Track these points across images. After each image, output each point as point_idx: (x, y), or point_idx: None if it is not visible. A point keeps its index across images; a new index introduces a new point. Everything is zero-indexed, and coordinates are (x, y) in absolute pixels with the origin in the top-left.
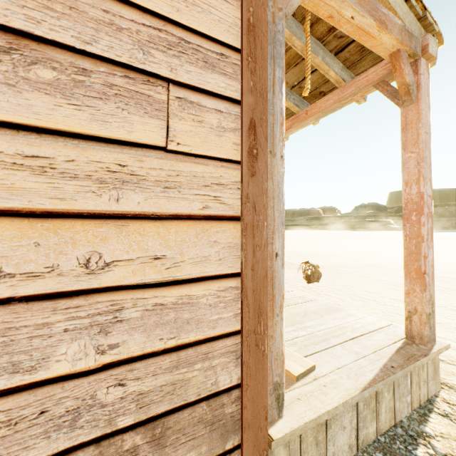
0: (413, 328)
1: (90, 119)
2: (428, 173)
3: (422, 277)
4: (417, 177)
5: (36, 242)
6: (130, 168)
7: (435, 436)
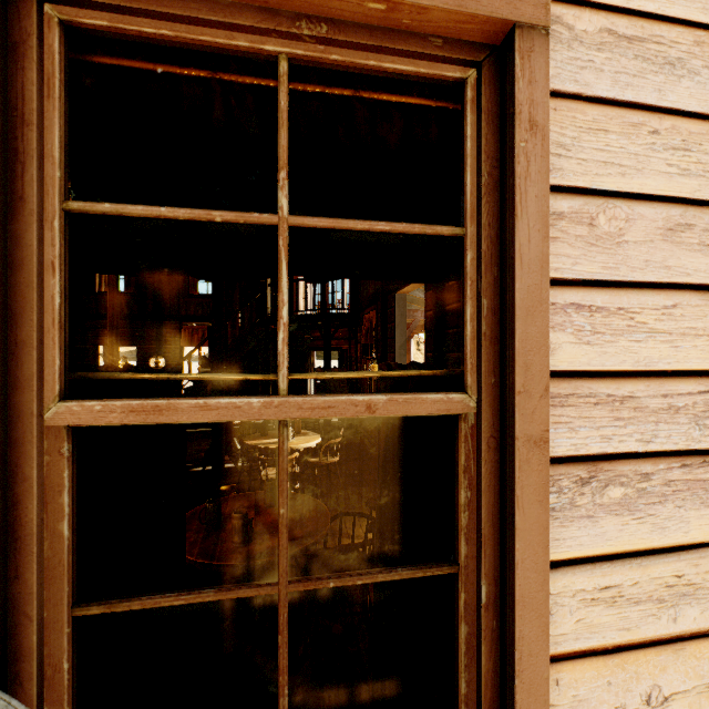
0: None
1: (650, 529)
2: None
3: None
4: None
5: (608, 680)
6: (686, 576)
7: None
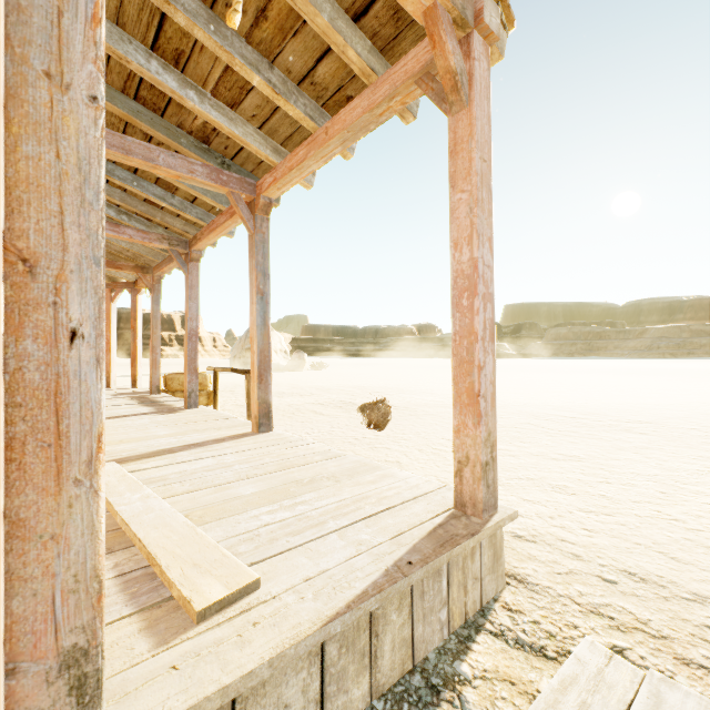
0: (465, 490)
1: None
2: (487, 228)
3: (476, 402)
4: (469, 233)
5: None
6: None
7: (473, 679)
